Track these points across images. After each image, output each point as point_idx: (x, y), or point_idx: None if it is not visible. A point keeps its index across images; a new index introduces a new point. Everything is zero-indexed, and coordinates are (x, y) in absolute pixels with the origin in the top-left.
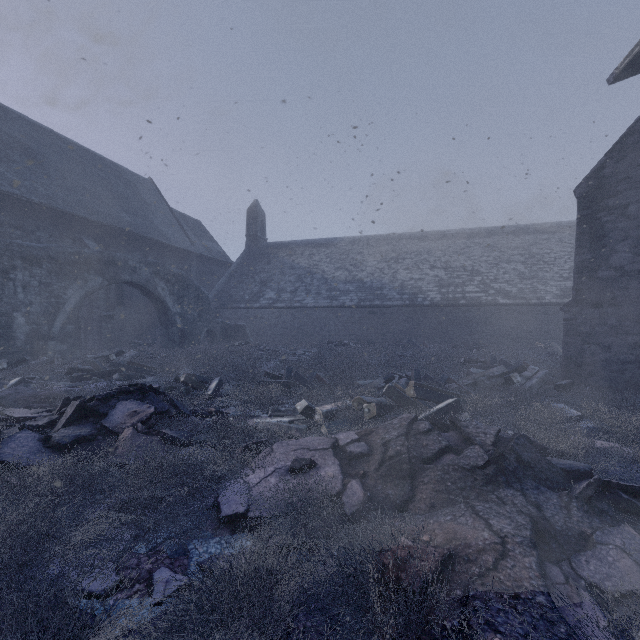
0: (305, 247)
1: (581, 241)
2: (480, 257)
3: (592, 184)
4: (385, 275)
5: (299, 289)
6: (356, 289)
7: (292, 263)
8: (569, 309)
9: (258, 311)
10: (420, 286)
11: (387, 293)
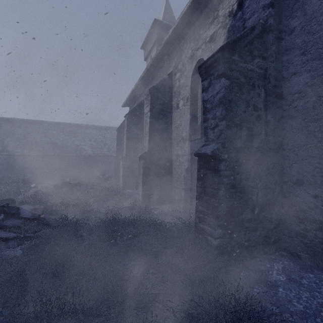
0: (21, 123)
1: (117, 142)
2: (109, 138)
3: (119, 129)
4: (69, 142)
5: (18, 145)
6: (53, 147)
7: (12, 131)
8: (115, 159)
9: None
10: (84, 148)
11: (69, 150)
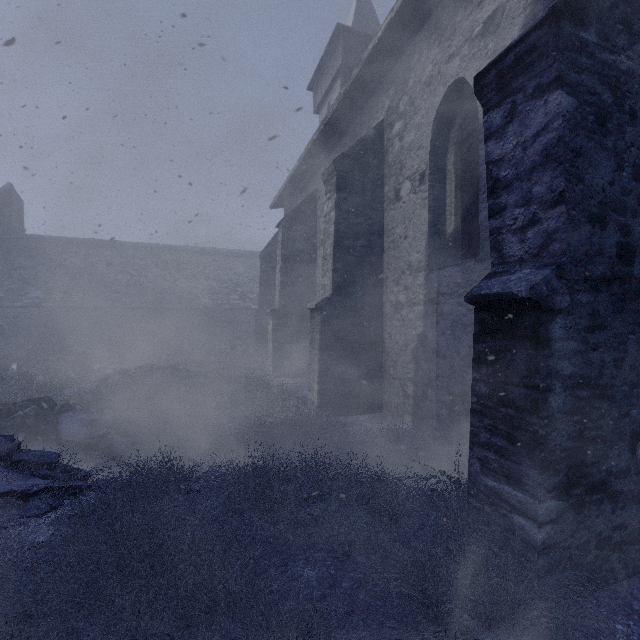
0: (80, 246)
1: (262, 281)
2: (243, 273)
3: (265, 254)
4: (167, 282)
5: (74, 289)
6: (138, 292)
7: (64, 261)
8: (257, 314)
9: (20, 310)
10: (196, 293)
11: (168, 297)
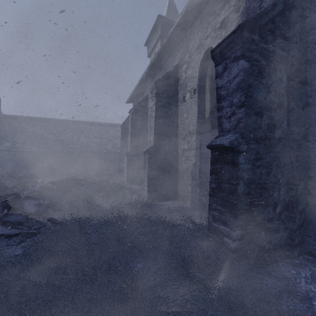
0: (30, 120)
1: (122, 138)
2: (113, 135)
3: (123, 125)
4: (74, 138)
5: (27, 142)
6: (60, 144)
7: (22, 128)
8: (120, 155)
9: None
10: (89, 144)
11: (75, 146)
